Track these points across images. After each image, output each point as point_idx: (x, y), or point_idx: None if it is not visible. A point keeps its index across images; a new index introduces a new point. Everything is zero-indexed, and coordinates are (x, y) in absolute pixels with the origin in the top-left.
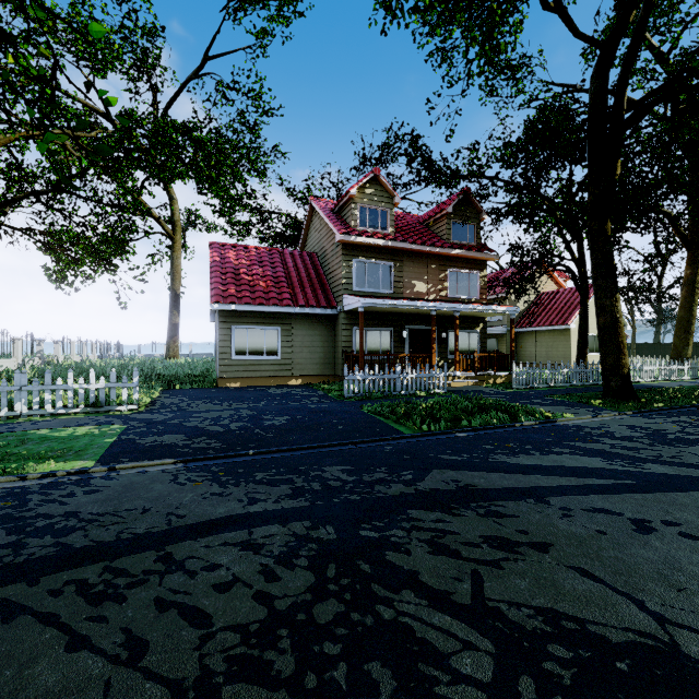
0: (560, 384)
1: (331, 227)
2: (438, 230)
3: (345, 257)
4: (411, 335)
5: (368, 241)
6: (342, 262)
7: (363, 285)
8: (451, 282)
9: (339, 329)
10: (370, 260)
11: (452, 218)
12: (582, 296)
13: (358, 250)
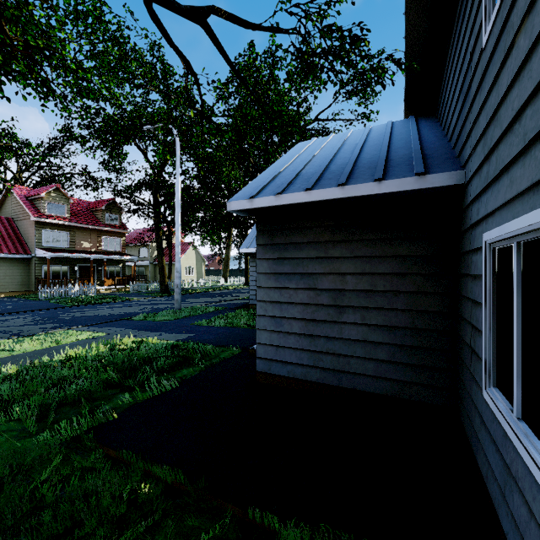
0: (154, 290)
1: (27, 210)
2: (98, 216)
3: (37, 228)
4: (80, 269)
5: (53, 222)
6: (35, 231)
7: (49, 243)
8: (105, 242)
9: (33, 266)
10: (54, 230)
11: (106, 212)
12: (170, 252)
13: (46, 225)
